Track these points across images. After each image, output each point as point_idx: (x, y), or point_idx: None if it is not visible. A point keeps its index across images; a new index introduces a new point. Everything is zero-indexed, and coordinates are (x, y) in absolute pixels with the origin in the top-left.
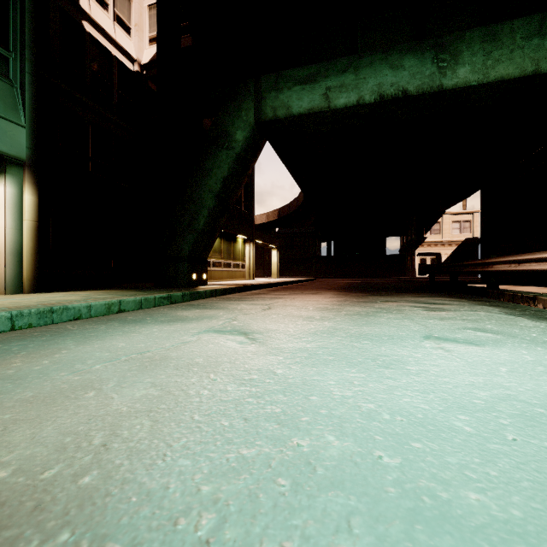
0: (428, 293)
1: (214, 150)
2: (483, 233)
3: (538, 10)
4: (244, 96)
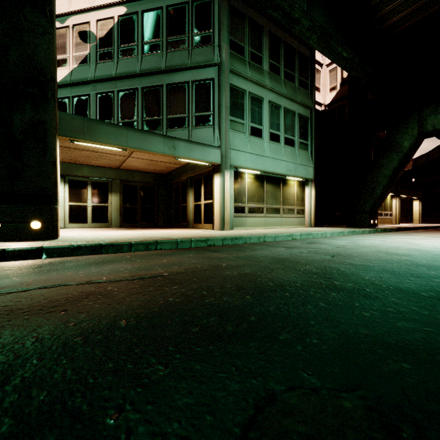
0: None
1: (387, 154)
2: None
3: None
4: (409, 121)
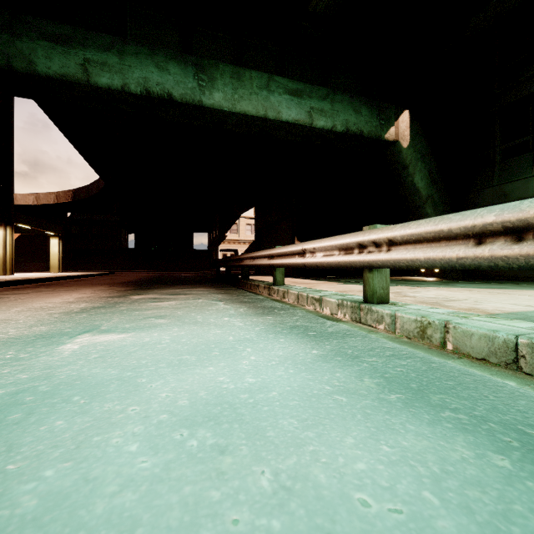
0: (197, 285)
1: None
2: (256, 235)
3: (270, 72)
4: None
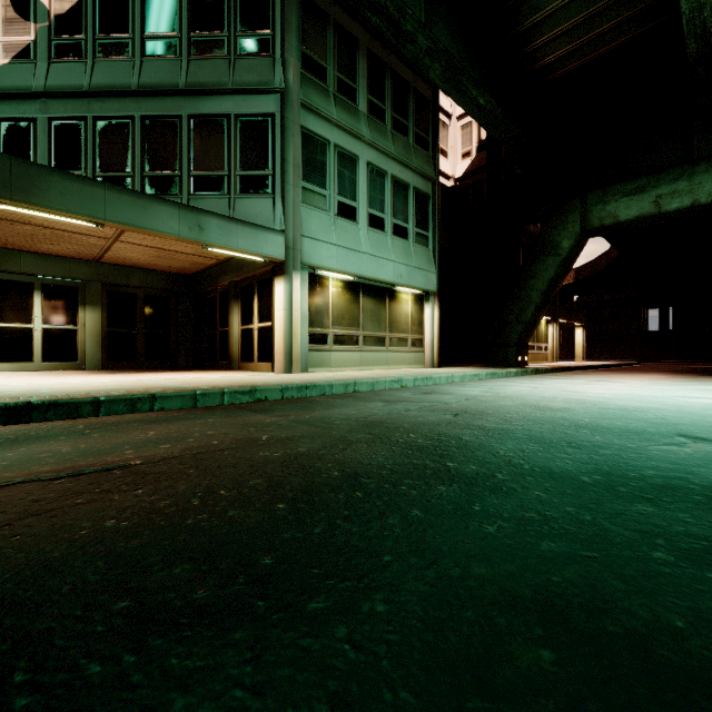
0: None
1: (540, 258)
2: None
3: None
4: (570, 211)
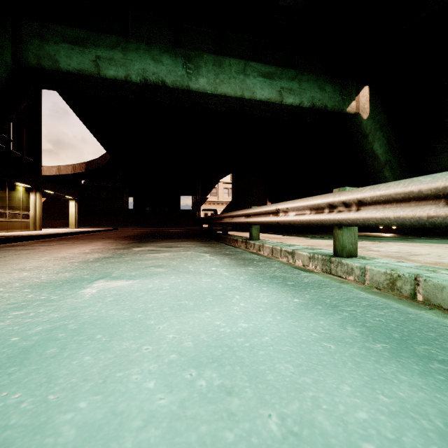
0: (185, 239)
1: None
2: (233, 197)
3: (246, 58)
4: None
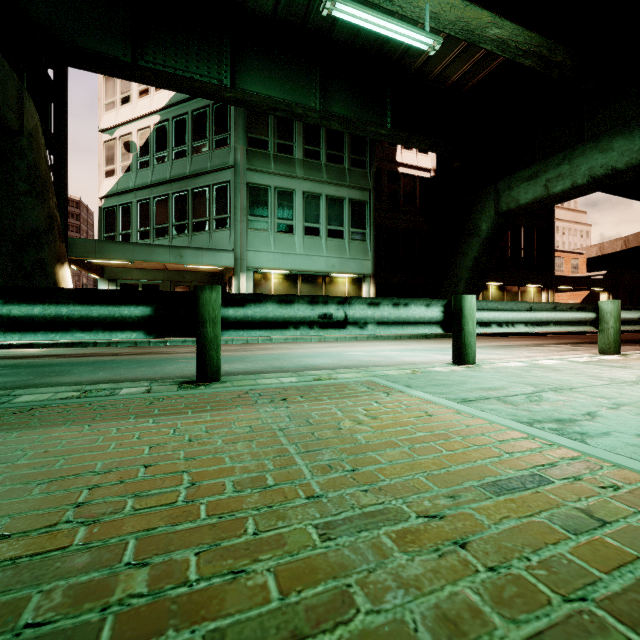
0: None
1: (468, 239)
2: None
3: None
4: (487, 198)
